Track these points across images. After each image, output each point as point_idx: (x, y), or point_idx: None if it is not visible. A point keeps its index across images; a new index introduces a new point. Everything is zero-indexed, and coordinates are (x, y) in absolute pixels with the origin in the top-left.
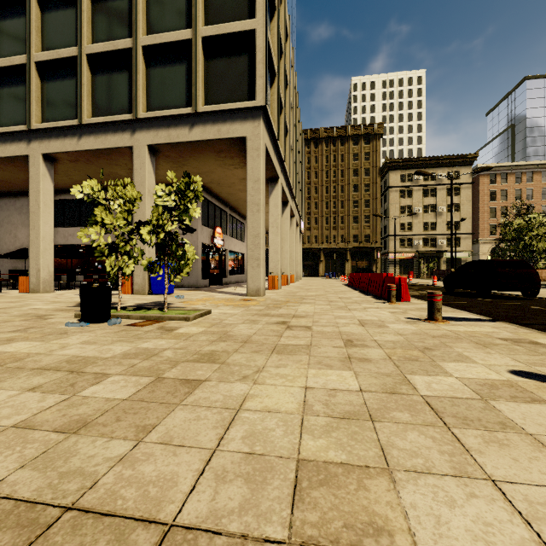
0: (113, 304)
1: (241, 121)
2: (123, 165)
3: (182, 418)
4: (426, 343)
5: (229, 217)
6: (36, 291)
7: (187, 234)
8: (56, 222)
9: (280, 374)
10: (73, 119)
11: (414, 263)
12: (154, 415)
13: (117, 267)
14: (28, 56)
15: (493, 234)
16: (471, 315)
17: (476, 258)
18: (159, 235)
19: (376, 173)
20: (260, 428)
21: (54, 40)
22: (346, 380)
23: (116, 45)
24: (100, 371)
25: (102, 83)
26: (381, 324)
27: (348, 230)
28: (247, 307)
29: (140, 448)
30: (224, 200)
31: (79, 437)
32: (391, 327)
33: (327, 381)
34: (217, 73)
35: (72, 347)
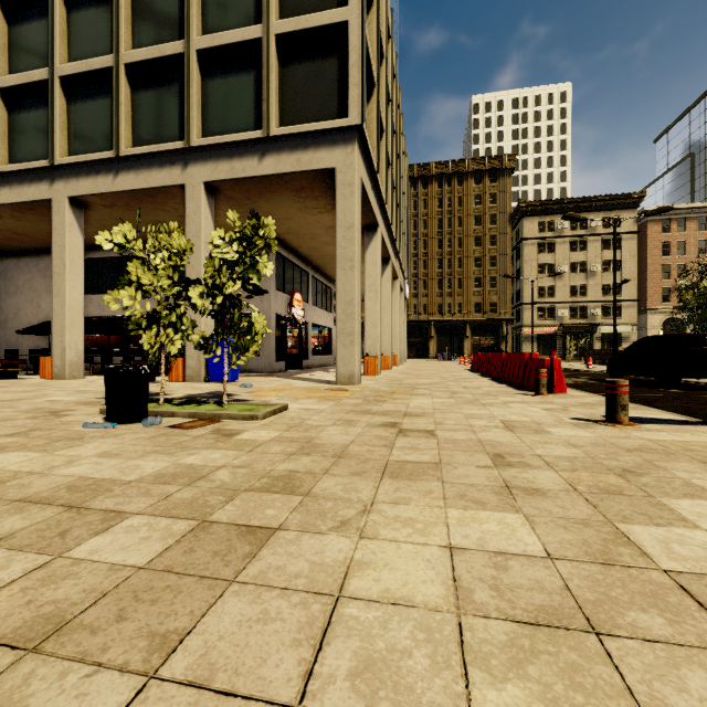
0: (157, 396)
1: (329, 147)
2: (172, 210)
3: (235, 616)
4: (621, 461)
5: (311, 280)
6: (60, 377)
7: (256, 301)
8: (89, 287)
9: (401, 519)
10: (108, 150)
11: (557, 340)
12: (187, 608)
13: (158, 344)
14: (51, 70)
15: (666, 300)
16: (667, 414)
17: (643, 333)
18: (215, 299)
19: (506, 221)
20: (383, 648)
21: (83, 47)
22: (517, 534)
23: (163, 50)
24: (113, 507)
25: (145, 101)
26: (538, 428)
27: (468, 297)
28: (338, 400)
29: (147, 698)
30: (305, 256)
31: (40, 661)
32: (554, 432)
33: (484, 535)
34: (297, 83)
35: (84, 462)
